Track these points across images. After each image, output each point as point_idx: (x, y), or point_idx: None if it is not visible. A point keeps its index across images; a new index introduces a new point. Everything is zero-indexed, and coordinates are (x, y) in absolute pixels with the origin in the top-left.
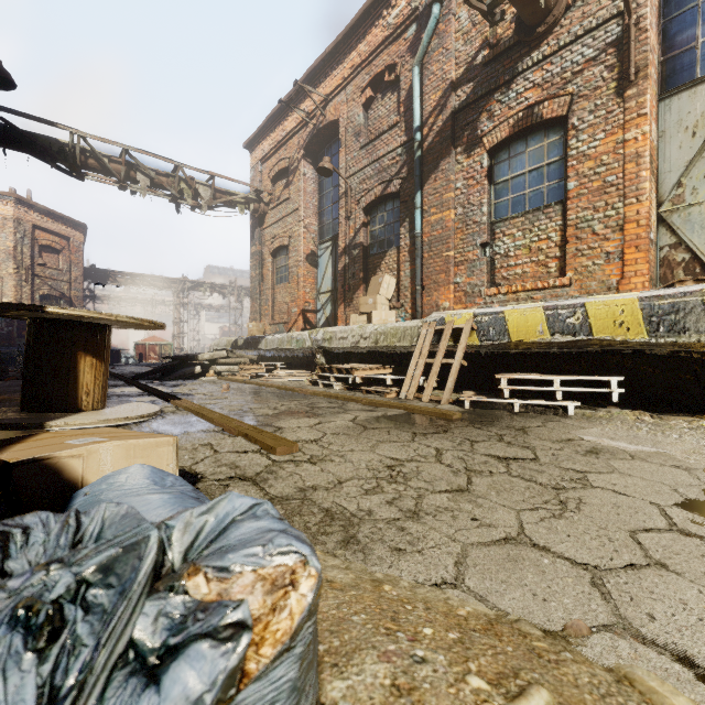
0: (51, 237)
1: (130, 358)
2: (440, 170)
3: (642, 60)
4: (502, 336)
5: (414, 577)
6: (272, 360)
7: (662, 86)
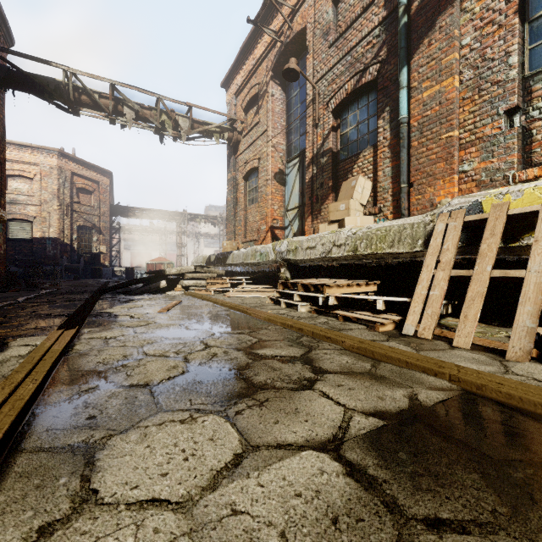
0: (85, 181)
1: (144, 274)
2: (436, 29)
3: None
4: None
5: None
6: (241, 275)
7: None
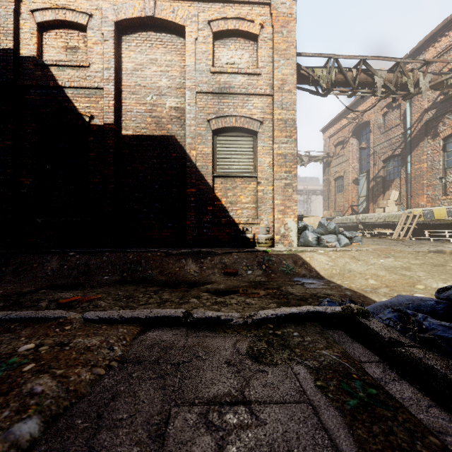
0: None
1: None
2: (419, 146)
3: None
4: (432, 217)
5: None
6: None
7: None
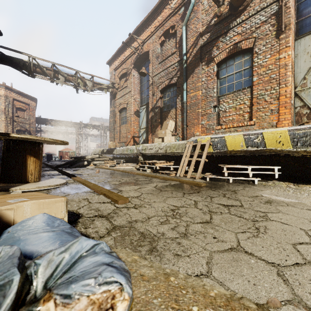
0: (21, 104)
1: (56, 158)
2: (194, 73)
3: (288, 21)
4: (224, 148)
5: (186, 271)
6: (119, 159)
7: (296, 33)
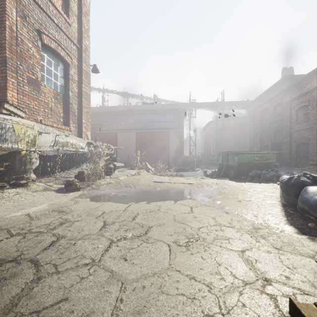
0: None
1: None
2: None
3: None
4: None
5: (241, 216)
6: None
7: None
